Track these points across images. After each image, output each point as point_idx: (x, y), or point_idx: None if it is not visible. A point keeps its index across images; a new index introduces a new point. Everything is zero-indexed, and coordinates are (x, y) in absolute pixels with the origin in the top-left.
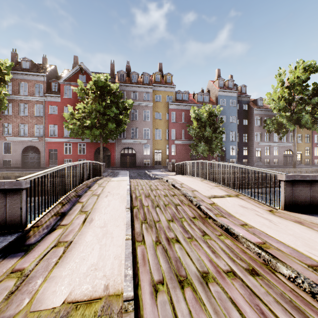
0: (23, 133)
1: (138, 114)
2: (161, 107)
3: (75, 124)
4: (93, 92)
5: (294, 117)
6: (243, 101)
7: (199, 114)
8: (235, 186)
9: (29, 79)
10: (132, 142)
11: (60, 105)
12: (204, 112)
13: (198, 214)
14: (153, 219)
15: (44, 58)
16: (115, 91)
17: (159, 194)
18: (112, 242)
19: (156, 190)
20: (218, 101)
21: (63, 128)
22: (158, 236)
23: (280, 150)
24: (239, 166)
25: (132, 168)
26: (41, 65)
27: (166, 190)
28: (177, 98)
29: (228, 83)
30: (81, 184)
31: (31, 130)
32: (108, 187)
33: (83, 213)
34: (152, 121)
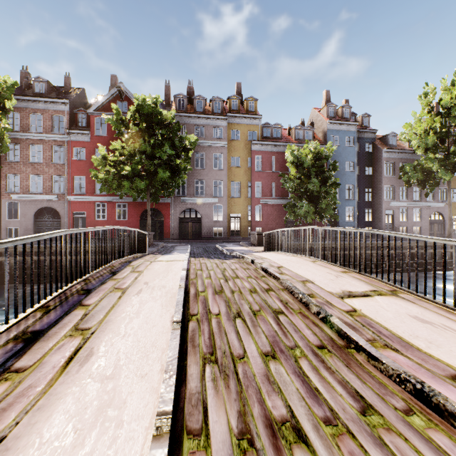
0: (36, 189)
1: (205, 159)
2: (240, 149)
3: (108, 173)
4: (136, 124)
5: (452, 160)
6: (366, 138)
7: (300, 156)
8: (356, 269)
9: (44, 109)
10: (197, 201)
11: (89, 147)
12: (308, 154)
13: (327, 338)
14: (229, 351)
15: (67, 77)
16: (169, 122)
17: (241, 286)
18: (111, 449)
19: (235, 278)
20: (328, 138)
21: (94, 181)
22: (245, 410)
23: (424, 214)
24: (396, 234)
25: (197, 240)
26: (63, 88)
27: (253, 278)
28: (264, 135)
29: (343, 111)
30: (101, 267)
31: (47, 185)
32: (148, 273)
33: (77, 335)
34: (226, 170)
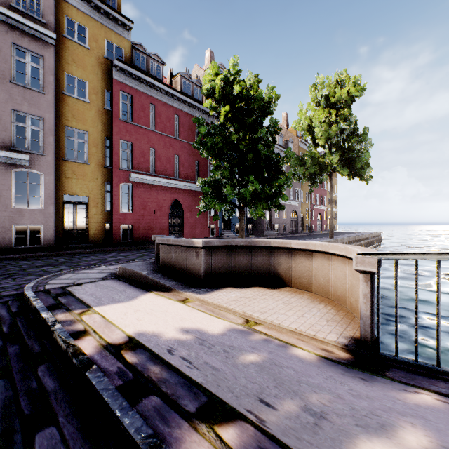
0: None
1: None
2: (88, 65)
3: None
4: None
5: (346, 156)
6: None
7: (243, 87)
8: None
9: None
10: None
11: None
12: None
13: None
14: None
15: None
16: None
17: None
18: None
19: None
20: None
21: None
22: None
23: (288, 211)
24: None
25: None
26: None
27: None
28: (134, 62)
29: None
30: None
31: None
32: None
33: None
34: (53, 98)
